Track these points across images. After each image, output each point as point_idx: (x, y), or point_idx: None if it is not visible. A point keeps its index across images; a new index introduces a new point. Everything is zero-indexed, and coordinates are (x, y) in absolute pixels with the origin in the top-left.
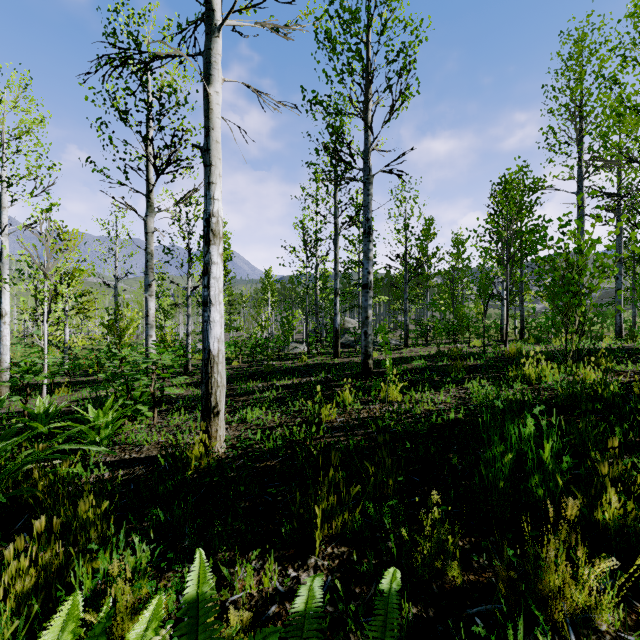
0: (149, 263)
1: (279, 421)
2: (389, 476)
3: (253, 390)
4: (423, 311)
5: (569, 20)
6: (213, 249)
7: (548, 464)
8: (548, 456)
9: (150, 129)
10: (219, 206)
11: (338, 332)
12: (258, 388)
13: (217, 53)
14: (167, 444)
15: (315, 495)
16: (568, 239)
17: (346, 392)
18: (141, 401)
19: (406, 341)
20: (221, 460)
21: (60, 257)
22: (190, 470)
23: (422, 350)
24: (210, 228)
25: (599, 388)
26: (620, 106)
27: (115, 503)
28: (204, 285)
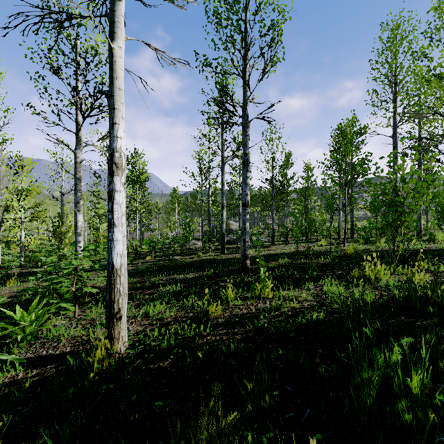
0: (78, 185)
1: (175, 316)
2: (265, 391)
3: (158, 283)
4: (284, 216)
5: (387, 14)
6: (116, 179)
7: (417, 394)
8: (417, 387)
9: (78, 82)
10: (122, 143)
11: (224, 235)
12: (162, 282)
13: (120, 14)
14: (81, 339)
15: (199, 406)
16: (396, 171)
17: (229, 290)
18: (65, 298)
19: (273, 240)
20: (122, 359)
21: (11, 179)
22: (93, 371)
23: (284, 248)
24: (113, 161)
25: (428, 292)
26: (428, 74)
27: (15, 415)
28: (108, 209)
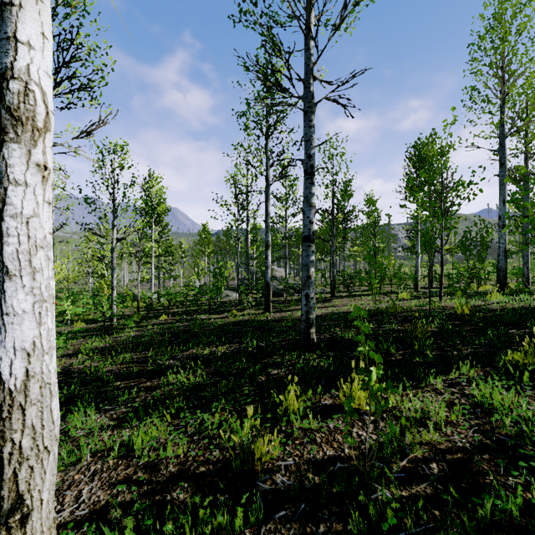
0: None
1: (184, 457)
2: None
3: (168, 366)
4: (338, 261)
5: None
6: (14, 152)
7: None
8: None
9: None
10: (32, 61)
11: (269, 285)
12: (174, 363)
13: None
14: None
15: None
16: None
17: (290, 395)
18: None
19: (333, 292)
20: None
21: None
22: None
23: (352, 302)
24: (5, 104)
25: None
26: None
27: None
28: None
